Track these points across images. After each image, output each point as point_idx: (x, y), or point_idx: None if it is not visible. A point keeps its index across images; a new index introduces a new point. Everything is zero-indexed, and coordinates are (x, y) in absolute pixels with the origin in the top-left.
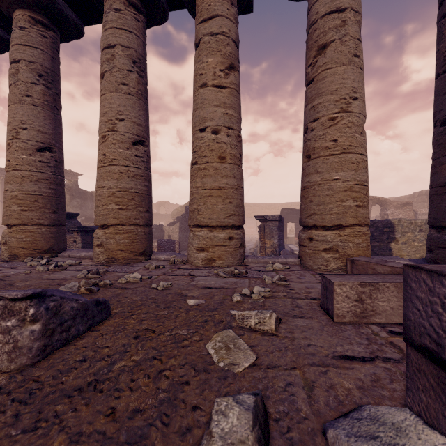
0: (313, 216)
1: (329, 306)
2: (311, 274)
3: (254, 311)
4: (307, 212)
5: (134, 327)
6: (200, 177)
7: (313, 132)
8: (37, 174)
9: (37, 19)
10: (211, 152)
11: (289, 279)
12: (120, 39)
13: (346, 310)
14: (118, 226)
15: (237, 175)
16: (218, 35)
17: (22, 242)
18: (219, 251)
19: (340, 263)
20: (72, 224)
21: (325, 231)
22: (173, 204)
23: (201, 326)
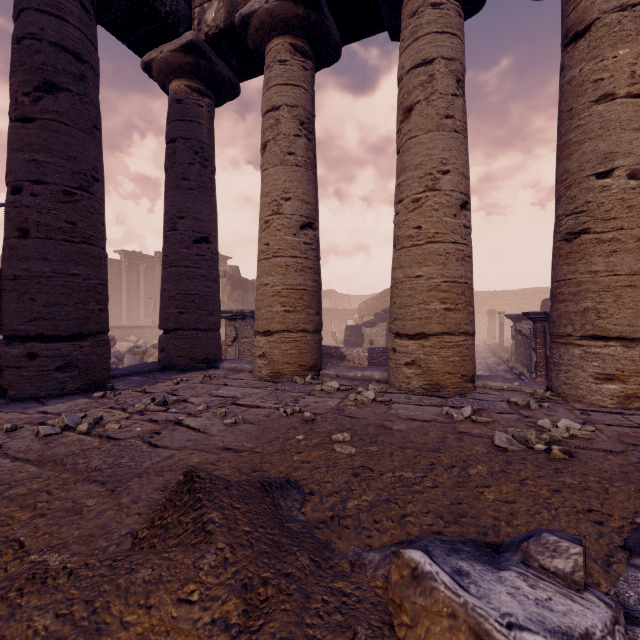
0: None
1: None
2: None
3: None
4: None
5: None
6: (601, 254)
7: None
8: (301, 261)
9: (297, 47)
10: (628, 210)
11: None
12: (442, 48)
13: None
14: (443, 336)
15: None
16: (638, 6)
17: (287, 356)
18: None
19: None
20: None
21: None
22: (342, 294)
23: None
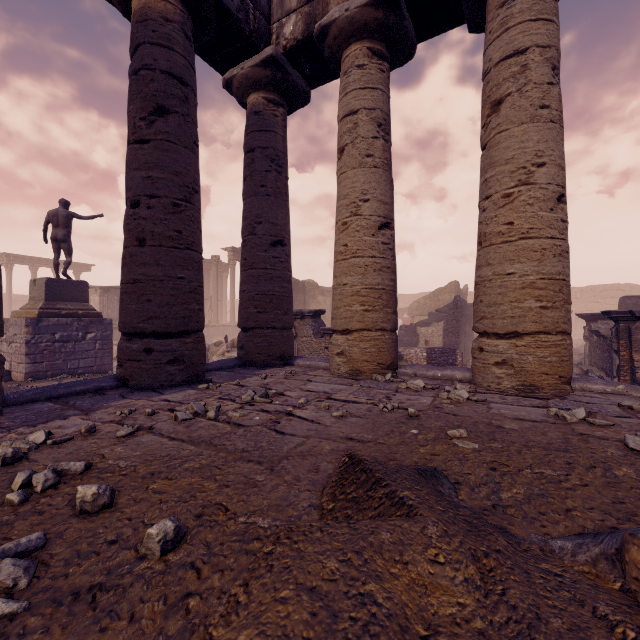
0: None
1: None
2: None
3: None
4: None
5: None
6: None
7: None
8: (380, 261)
9: (374, 50)
10: None
11: None
12: (536, 36)
13: None
14: (539, 335)
15: None
16: None
17: (366, 354)
18: None
19: None
20: (319, 325)
21: None
22: None
23: None
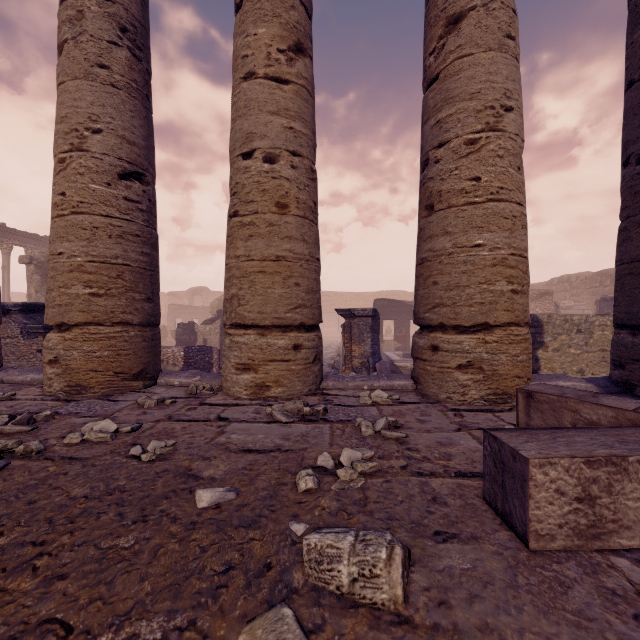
0: (440, 308)
1: (515, 510)
2: (438, 410)
3: (347, 537)
4: (429, 302)
5: (14, 616)
6: (243, 238)
7: (439, 164)
8: None
9: None
10: (263, 194)
11: (404, 424)
12: None
13: (557, 522)
14: (88, 327)
15: (308, 237)
16: None
17: None
18: (277, 371)
19: (485, 390)
20: (37, 322)
21: (460, 334)
22: (215, 292)
23: (209, 594)
